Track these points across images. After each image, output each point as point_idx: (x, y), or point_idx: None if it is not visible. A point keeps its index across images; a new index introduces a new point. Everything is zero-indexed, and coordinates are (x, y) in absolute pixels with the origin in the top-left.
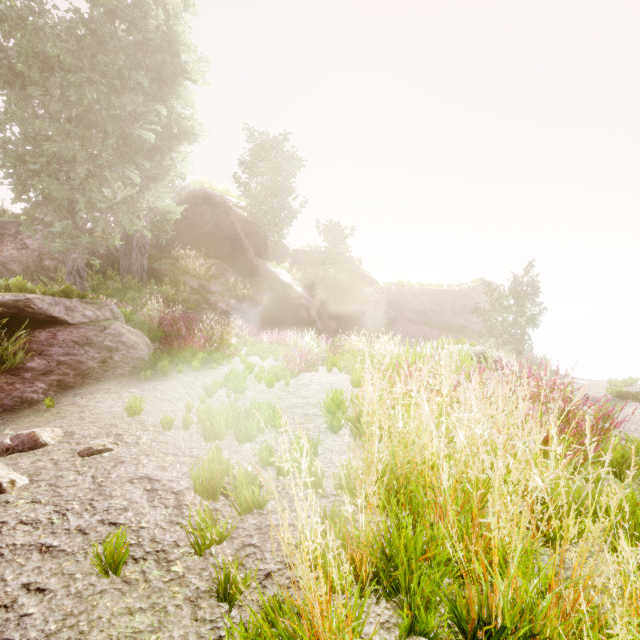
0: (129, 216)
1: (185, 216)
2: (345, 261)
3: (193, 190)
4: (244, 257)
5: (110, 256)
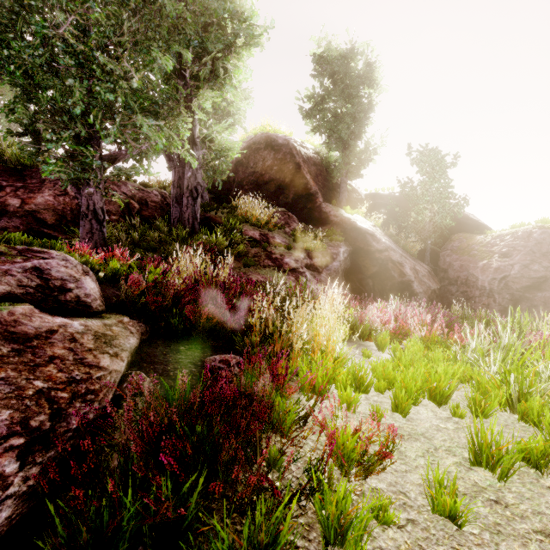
0: (158, 124)
1: (246, 165)
2: (448, 198)
3: (254, 136)
4: (311, 203)
5: (165, 206)
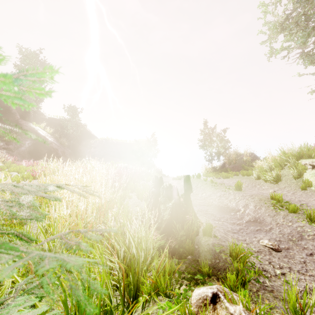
0: None
1: None
2: (79, 126)
3: None
4: (12, 118)
5: None
